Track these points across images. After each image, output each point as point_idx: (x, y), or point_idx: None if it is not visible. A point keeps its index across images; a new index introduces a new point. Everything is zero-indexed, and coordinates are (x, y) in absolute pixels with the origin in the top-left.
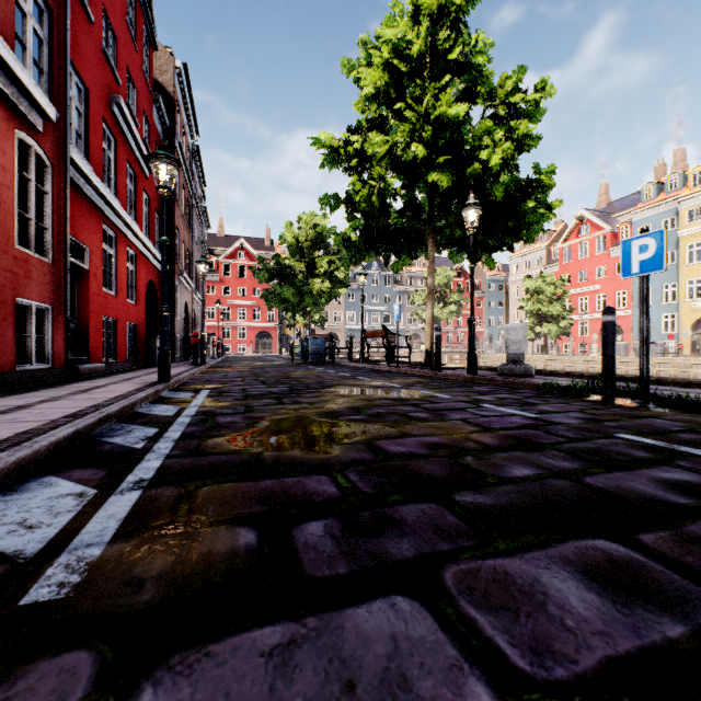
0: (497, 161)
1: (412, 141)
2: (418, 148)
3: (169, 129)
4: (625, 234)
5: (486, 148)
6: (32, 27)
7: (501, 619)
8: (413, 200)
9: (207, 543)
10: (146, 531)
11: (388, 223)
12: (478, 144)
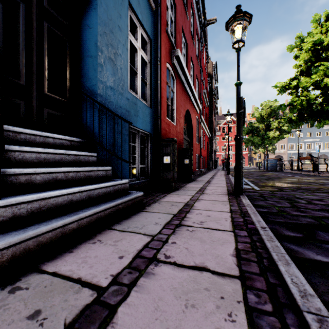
0: None
1: (324, 77)
2: (328, 80)
3: (210, 87)
4: None
5: None
6: (196, 89)
7: (310, 194)
8: (327, 97)
9: (271, 189)
10: (262, 188)
11: (312, 110)
12: None
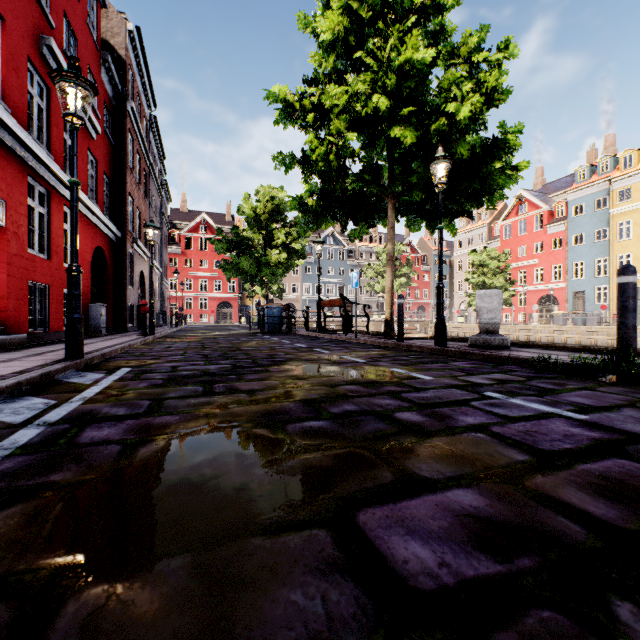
0: (466, 114)
1: (373, 94)
2: (380, 100)
3: (121, 93)
4: (561, 213)
5: (453, 102)
6: None
7: None
8: (372, 163)
9: None
10: None
11: (346, 186)
12: (444, 96)
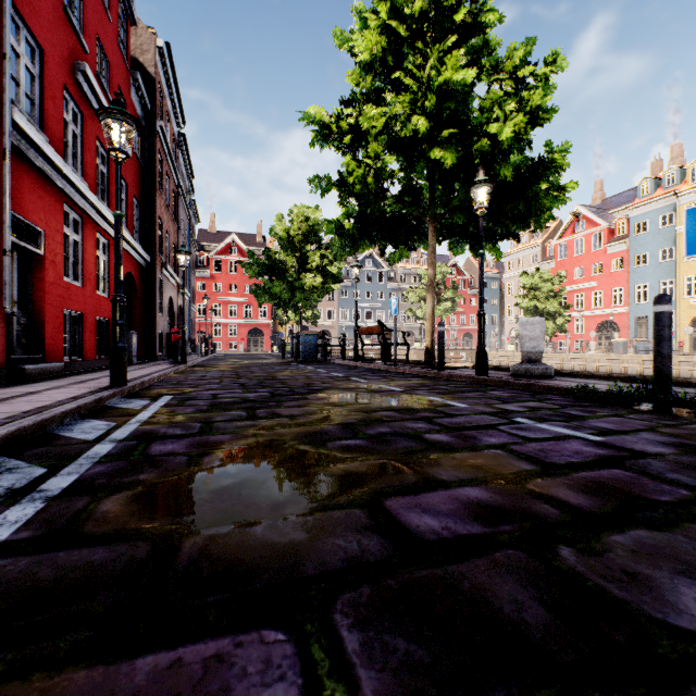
0: (509, 135)
1: (412, 114)
2: (420, 121)
3: (150, 112)
4: (622, 231)
5: (495, 122)
6: None
7: None
8: (412, 184)
9: None
10: None
11: (384, 209)
12: (486, 116)
